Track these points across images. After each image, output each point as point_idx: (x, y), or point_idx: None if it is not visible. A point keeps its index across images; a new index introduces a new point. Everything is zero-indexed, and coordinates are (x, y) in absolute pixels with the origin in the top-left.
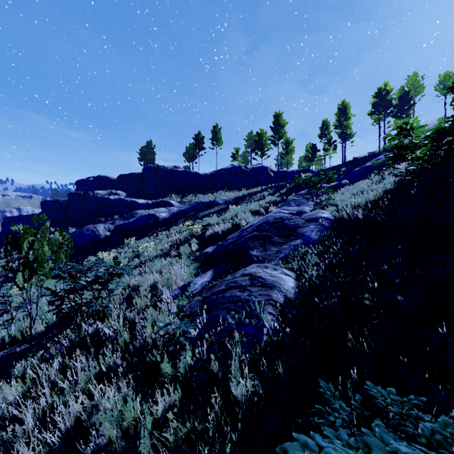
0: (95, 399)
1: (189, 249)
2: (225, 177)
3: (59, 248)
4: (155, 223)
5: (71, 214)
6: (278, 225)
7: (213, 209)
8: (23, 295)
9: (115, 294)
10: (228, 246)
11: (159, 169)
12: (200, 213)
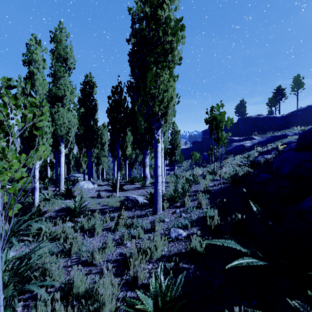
0: (227, 168)
1: (254, 156)
2: (300, 116)
3: (209, 155)
4: (243, 149)
5: (203, 146)
6: (287, 144)
7: (283, 139)
8: (212, 158)
9: (227, 163)
10: (266, 152)
11: (247, 119)
12: (272, 142)
